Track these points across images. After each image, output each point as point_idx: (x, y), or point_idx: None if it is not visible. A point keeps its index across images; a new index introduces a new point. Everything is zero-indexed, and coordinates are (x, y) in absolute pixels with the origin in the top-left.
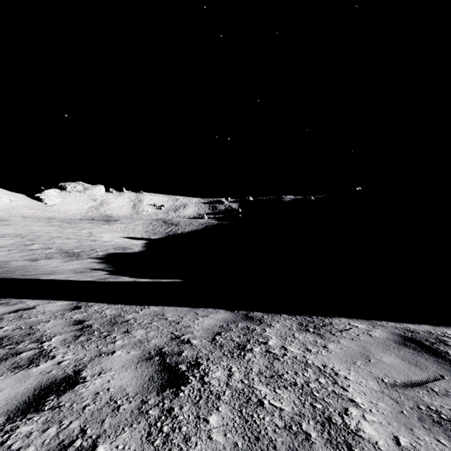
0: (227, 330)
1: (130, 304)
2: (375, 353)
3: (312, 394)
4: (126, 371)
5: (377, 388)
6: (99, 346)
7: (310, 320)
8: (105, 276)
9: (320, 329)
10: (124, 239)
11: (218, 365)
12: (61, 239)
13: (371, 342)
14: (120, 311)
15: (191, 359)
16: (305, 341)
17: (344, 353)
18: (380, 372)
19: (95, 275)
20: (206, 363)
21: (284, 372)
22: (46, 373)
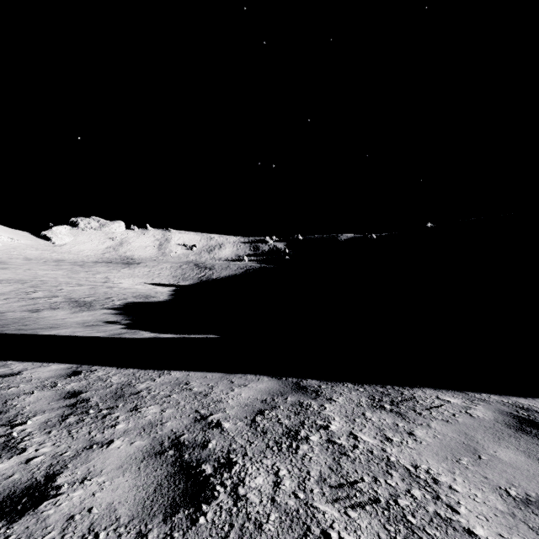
0: (273, 407)
1: (145, 367)
2: (485, 444)
3: (405, 520)
4: (123, 474)
5: (503, 508)
6: (92, 432)
7: (384, 391)
8: (120, 331)
9: (400, 405)
10: (147, 285)
11: (260, 465)
12: (71, 286)
13: (474, 426)
14: (131, 377)
15: (220, 453)
16: (381, 424)
17: (440, 444)
18: (501, 477)
19: (108, 329)
20: (241, 462)
21: (357, 477)
22: (3, 478)
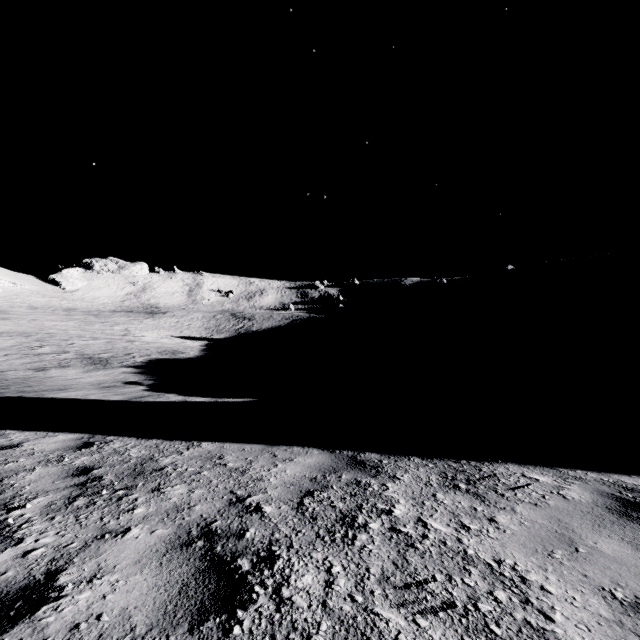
0: (324, 487)
1: (171, 438)
2: (583, 533)
3: (488, 631)
4: (141, 571)
5: (608, 614)
6: (105, 517)
7: (458, 467)
8: (142, 393)
9: (478, 485)
10: (175, 339)
11: (308, 559)
12: (84, 340)
13: (568, 510)
14: (153, 450)
15: (260, 545)
16: (456, 508)
17: (527, 533)
18: (603, 575)
19: (128, 391)
20: (285, 556)
21: (427, 575)
22: None
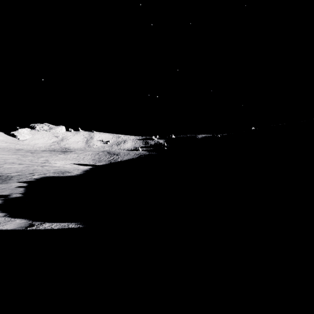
0: None
1: None
2: None
3: None
4: None
5: None
6: None
7: None
8: None
9: None
10: (74, 165)
11: None
12: (12, 165)
13: None
14: None
15: None
16: None
17: None
18: None
19: None
20: None
21: None
22: None
